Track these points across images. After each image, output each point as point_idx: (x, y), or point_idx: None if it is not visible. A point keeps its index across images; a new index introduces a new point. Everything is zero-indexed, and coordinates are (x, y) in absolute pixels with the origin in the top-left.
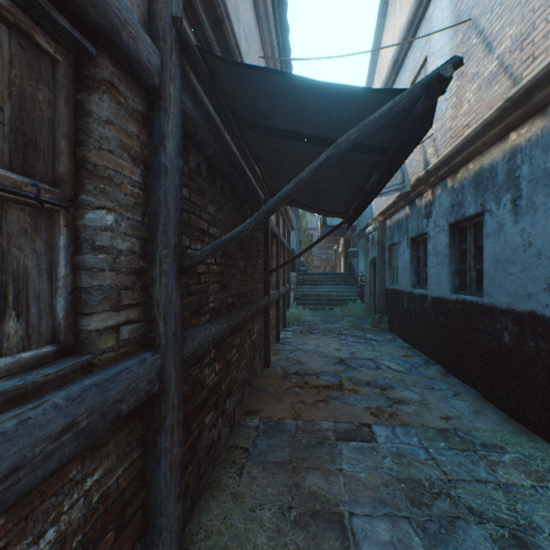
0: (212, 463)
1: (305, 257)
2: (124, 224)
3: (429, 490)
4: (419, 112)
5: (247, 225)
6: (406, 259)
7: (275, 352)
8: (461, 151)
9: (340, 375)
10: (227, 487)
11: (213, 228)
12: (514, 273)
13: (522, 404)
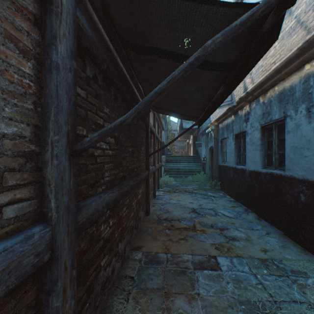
0: (107, 292)
1: (170, 146)
2: (8, 110)
3: (262, 311)
4: (267, 27)
5: (129, 116)
6: (232, 147)
7: (152, 205)
8: (270, 79)
9: (194, 220)
10: (117, 312)
11: (108, 123)
12: (308, 156)
13: (313, 241)
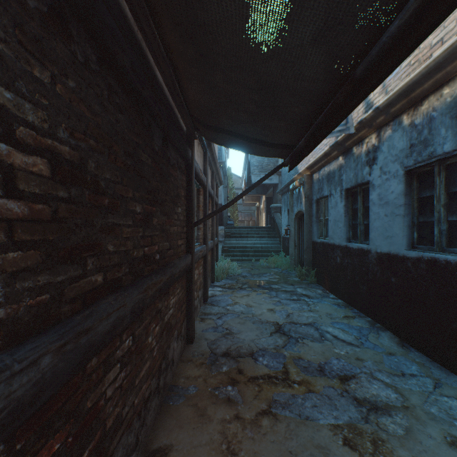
0: None
1: (231, 213)
2: None
3: None
4: None
5: None
6: (339, 211)
7: (201, 317)
8: (435, 72)
9: (283, 354)
10: None
11: None
12: None
13: None
